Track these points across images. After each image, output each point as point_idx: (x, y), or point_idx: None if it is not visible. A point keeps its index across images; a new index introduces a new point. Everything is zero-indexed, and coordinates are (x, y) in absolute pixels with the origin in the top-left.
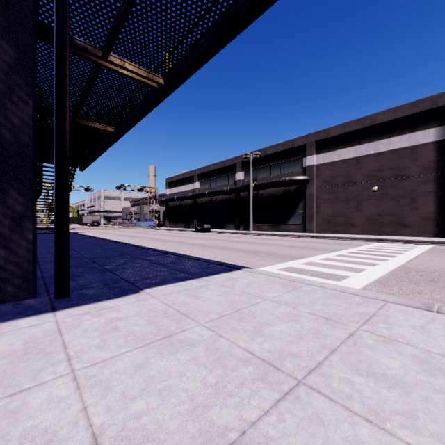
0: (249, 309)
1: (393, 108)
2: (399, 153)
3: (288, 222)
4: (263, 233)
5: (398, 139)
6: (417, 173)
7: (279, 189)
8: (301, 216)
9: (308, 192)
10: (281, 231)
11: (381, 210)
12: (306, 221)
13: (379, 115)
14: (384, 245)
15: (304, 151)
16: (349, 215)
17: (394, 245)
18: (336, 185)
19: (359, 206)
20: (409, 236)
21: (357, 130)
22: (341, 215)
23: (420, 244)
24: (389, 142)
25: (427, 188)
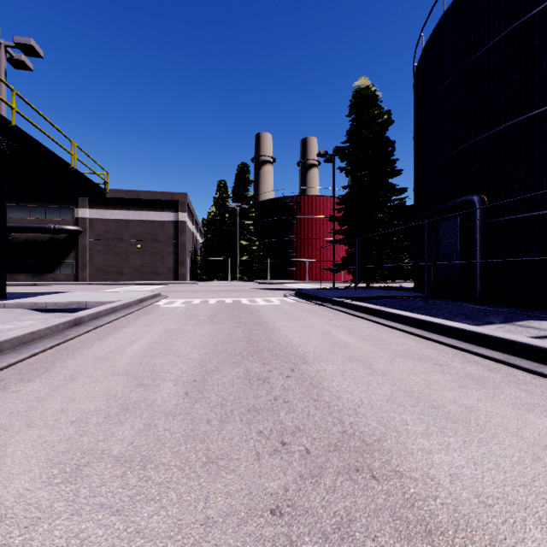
0: (92, 294)
1: (151, 192)
2: (155, 223)
3: (56, 272)
4: (26, 284)
5: (154, 214)
6: (165, 239)
7: (44, 235)
8: (73, 265)
9: (81, 243)
10: (47, 281)
11: (144, 263)
12: (80, 270)
13: (142, 193)
14: (143, 286)
15: (76, 202)
16: (120, 265)
17: (149, 286)
18: (110, 240)
19: (128, 258)
20: (161, 281)
21: (127, 198)
22: (114, 265)
23: (163, 285)
24: (149, 214)
25: (170, 250)
